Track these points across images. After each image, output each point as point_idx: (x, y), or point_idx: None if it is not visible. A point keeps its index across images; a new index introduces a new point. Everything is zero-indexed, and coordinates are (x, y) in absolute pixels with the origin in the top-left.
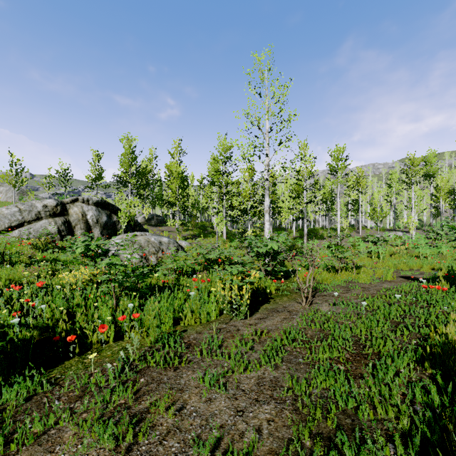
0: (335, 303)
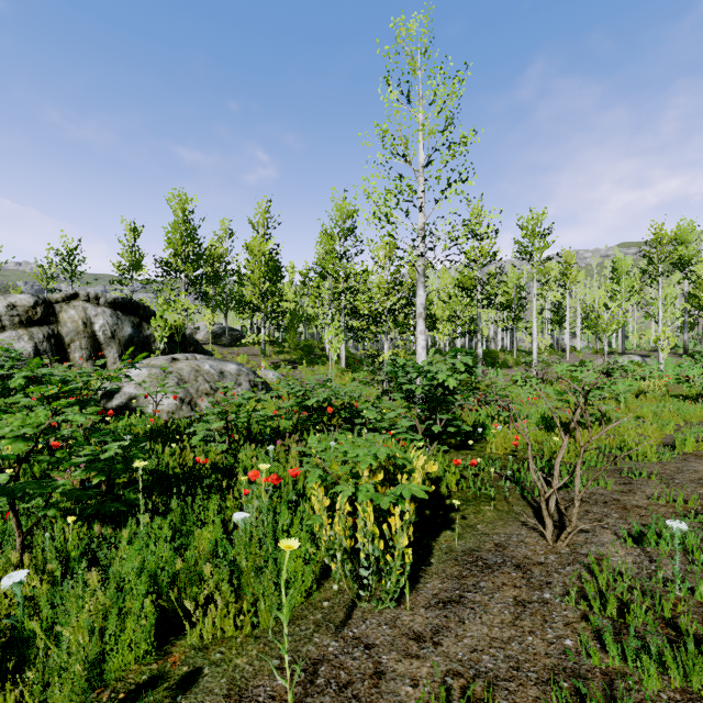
0: (642, 539)
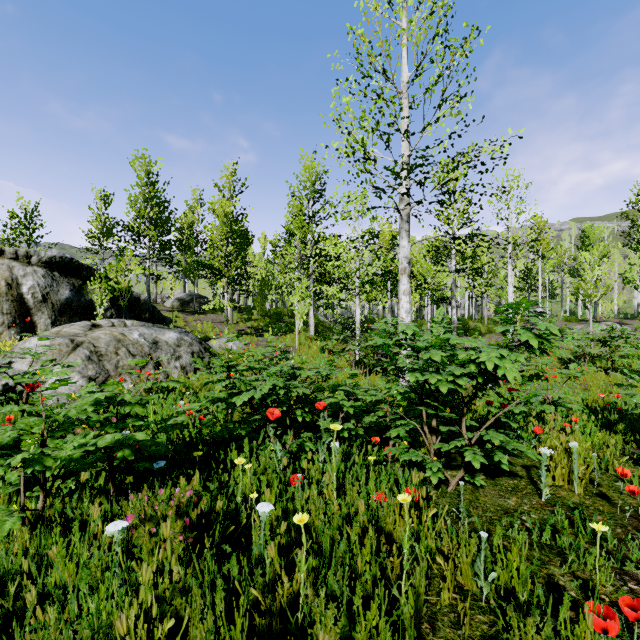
0: None
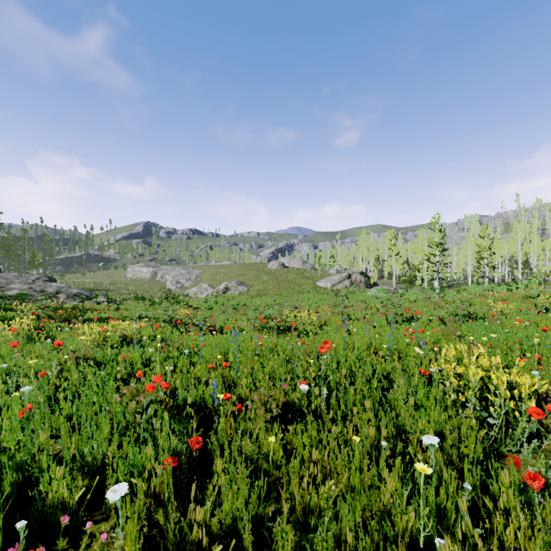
0: None
